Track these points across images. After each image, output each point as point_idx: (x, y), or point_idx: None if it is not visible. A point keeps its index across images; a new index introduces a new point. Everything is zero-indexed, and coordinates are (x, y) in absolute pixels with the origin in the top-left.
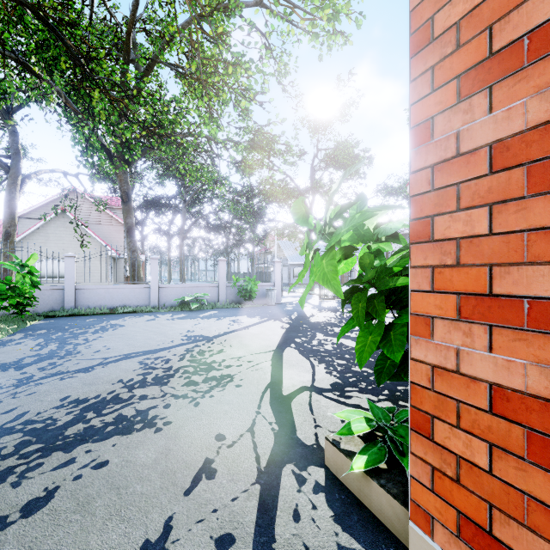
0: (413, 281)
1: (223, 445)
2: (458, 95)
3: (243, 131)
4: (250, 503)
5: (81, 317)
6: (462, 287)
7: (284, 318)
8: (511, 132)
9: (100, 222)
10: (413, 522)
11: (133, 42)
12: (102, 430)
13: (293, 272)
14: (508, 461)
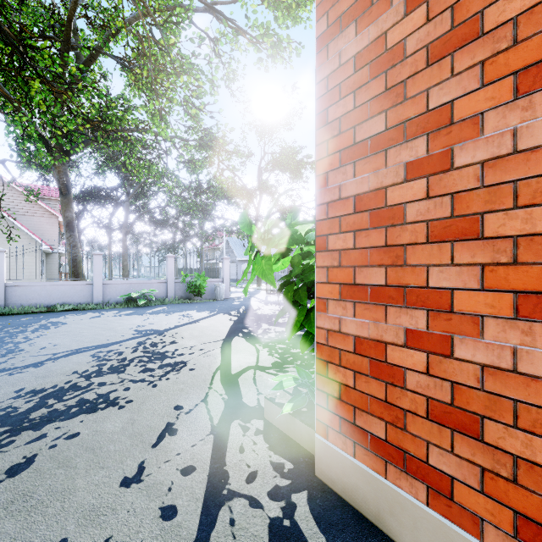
0: (318, 276)
1: (181, 413)
2: (340, 162)
3: (192, 129)
4: (206, 446)
5: (13, 316)
6: (342, 280)
7: (232, 311)
8: (363, 191)
9: (30, 213)
10: (318, 433)
11: (73, 28)
12: (67, 412)
13: (241, 268)
14: (362, 379)
